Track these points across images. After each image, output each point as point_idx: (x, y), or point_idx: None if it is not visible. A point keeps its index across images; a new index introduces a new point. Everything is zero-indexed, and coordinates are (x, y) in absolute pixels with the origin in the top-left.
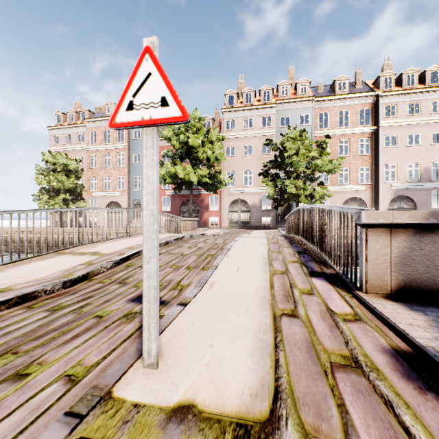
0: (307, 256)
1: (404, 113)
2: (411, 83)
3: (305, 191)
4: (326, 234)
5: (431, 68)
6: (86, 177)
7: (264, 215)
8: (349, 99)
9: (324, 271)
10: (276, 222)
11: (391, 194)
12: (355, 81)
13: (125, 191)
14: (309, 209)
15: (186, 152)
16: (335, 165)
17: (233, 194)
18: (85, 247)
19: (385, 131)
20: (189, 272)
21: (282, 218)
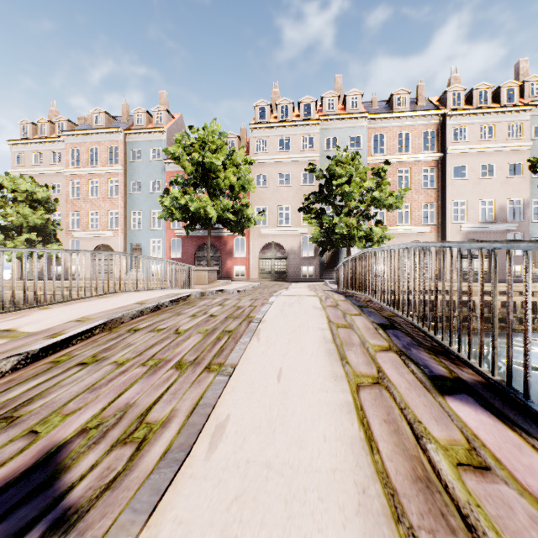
0: (402, 336)
1: (476, 138)
2: (484, 101)
3: (359, 232)
4: (442, 296)
5: (506, 83)
6: (65, 211)
7: (305, 263)
8: (410, 118)
9: (458, 377)
10: (320, 272)
11: (460, 237)
12: (417, 96)
13: (119, 231)
14: (390, 252)
15: (201, 178)
16: (397, 199)
17: (265, 236)
18: (0, 318)
19: (454, 159)
20: (178, 379)
21: (327, 267)
